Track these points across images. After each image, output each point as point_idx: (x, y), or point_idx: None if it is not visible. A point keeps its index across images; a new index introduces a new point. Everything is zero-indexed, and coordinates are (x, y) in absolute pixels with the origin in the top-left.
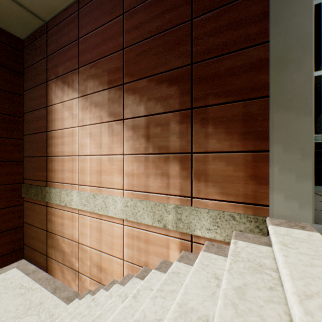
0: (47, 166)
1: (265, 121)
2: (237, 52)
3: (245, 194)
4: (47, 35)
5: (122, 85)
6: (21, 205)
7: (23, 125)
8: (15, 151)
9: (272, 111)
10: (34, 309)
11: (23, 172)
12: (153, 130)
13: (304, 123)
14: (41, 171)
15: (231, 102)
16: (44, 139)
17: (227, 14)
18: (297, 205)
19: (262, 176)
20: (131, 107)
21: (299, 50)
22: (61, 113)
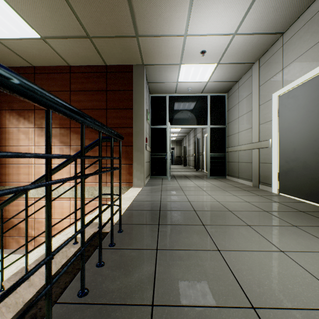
0: None
1: (132, 154)
2: (123, 128)
3: (126, 179)
4: None
5: (69, 128)
6: None
7: None
8: None
9: (134, 151)
10: (5, 261)
11: None
12: (88, 153)
13: (142, 156)
14: None
15: (122, 146)
16: None
17: (120, 113)
18: (140, 181)
19: (131, 173)
20: (75, 140)
21: (141, 133)
22: (17, 135)
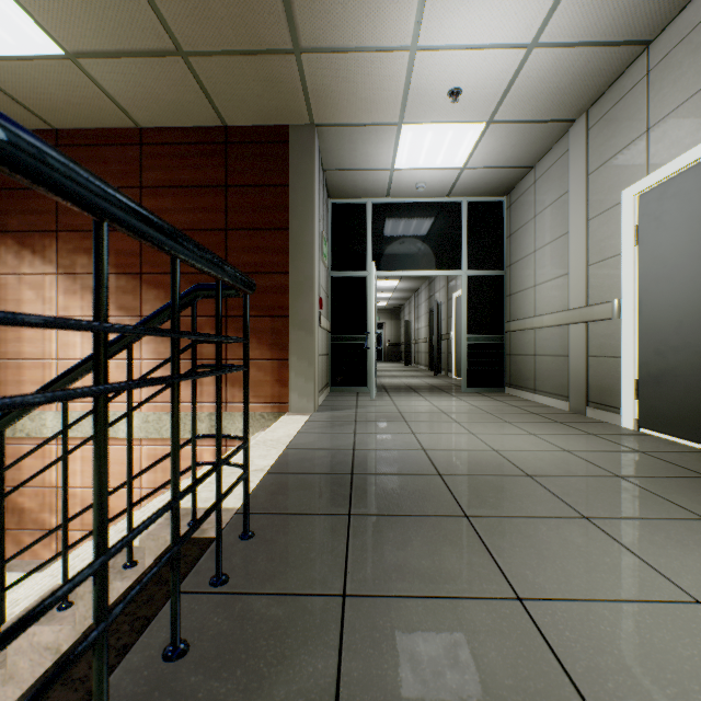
0: None
1: (287, 335)
2: (267, 274)
3: (273, 395)
4: None
5: (139, 274)
6: None
7: None
8: None
9: (291, 329)
10: None
11: None
12: None
13: (310, 340)
14: None
15: (262, 316)
16: None
17: (259, 238)
18: (306, 400)
19: (285, 380)
20: (154, 304)
21: (307, 286)
22: (16, 291)
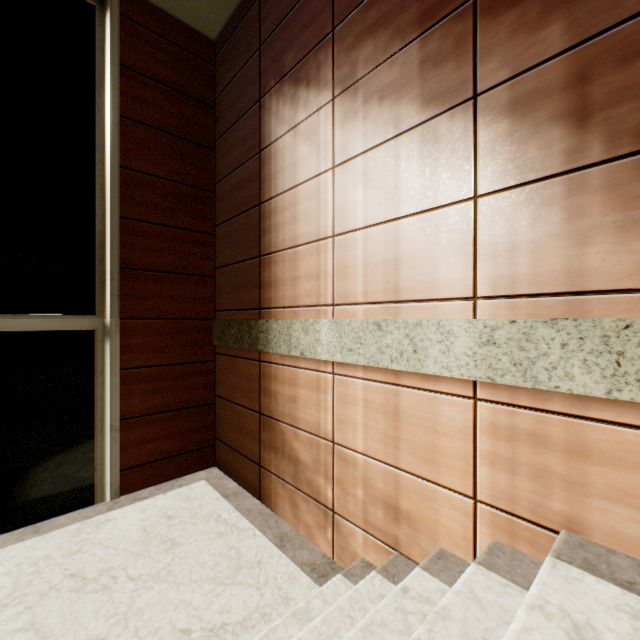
0: (260, 278)
1: None
2: None
3: None
4: (259, 3)
5: (468, 1)
6: (211, 361)
7: (214, 207)
8: (202, 257)
9: None
10: (248, 573)
11: (215, 299)
12: (606, 82)
13: None
14: (248, 289)
15: None
16: (253, 222)
17: None
18: None
19: None
20: (505, 50)
21: None
22: (291, 153)
